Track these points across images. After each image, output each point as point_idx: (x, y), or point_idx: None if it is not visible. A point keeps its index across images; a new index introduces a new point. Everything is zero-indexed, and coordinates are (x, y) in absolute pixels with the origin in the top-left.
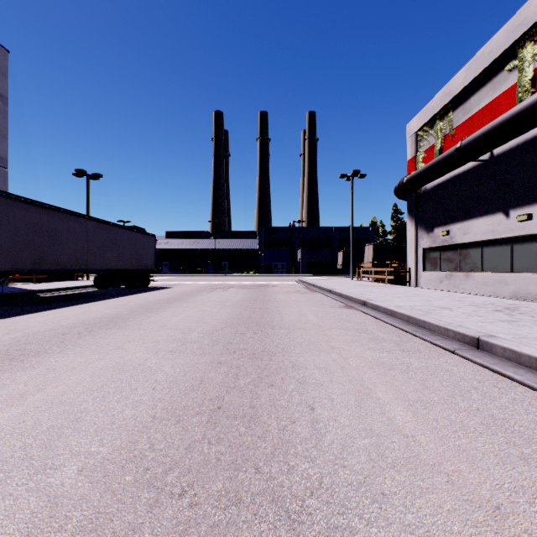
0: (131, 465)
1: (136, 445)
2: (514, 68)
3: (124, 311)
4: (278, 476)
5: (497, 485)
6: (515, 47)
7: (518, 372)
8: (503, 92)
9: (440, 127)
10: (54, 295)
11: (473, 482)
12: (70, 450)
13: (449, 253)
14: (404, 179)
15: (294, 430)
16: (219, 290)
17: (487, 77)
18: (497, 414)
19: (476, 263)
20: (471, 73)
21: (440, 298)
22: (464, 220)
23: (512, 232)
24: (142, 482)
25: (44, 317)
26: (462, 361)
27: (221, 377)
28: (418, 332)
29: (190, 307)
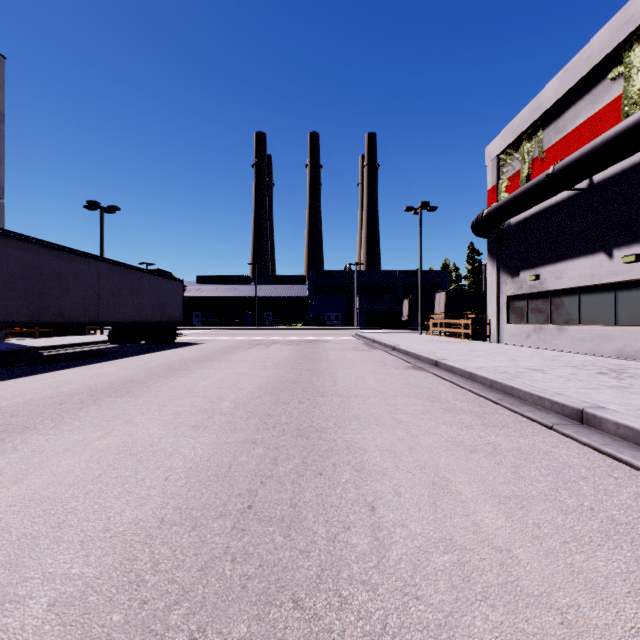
0: (123, 596)
1: (133, 565)
2: (619, 76)
3: (141, 373)
4: (325, 613)
5: (633, 629)
6: (620, 50)
7: (638, 457)
8: (606, 106)
9: (528, 149)
10: (58, 353)
11: (598, 625)
12: (43, 573)
13: (538, 302)
14: (483, 212)
15: (348, 541)
16: (259, 347)
17: (586, 88)
18: (618, 516)
19: (571, 314)
20: (566, 83)
21: (529, 357)
22: (557, 261)
23: (616, 276)
24: (134, 623)
25: (42, 381)
26: (564, 440)
27: (256, 462)
28: (504, 401)
29: (223, 368)
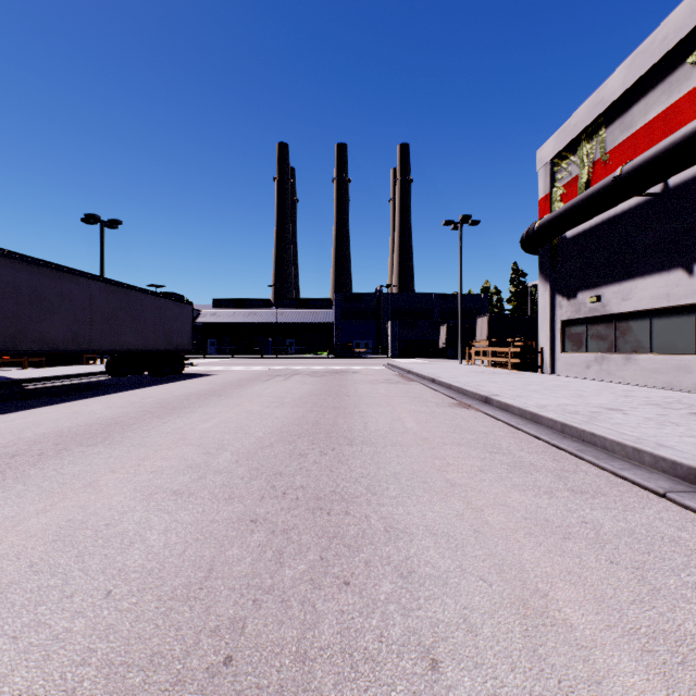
0: None
1: None
2: None
3: (131, 413)
4: None
5: None
6: None
7: None
8: (684, 95)
9: (587, 150)
10: (44, 387)
11: None
12: None
13: (600, 327)
14: (534, 224)
15: None
16: (278, 379)
17: (659, 76)
18: None
19: (641, 342)
20: (635, 71)
21: (596, 392)
22: (623, 280)
23: None
24: None
25: (6, 423)
26: (688, 516)
27: (251, 558)
28: (586, 453)
29: (232, 406)
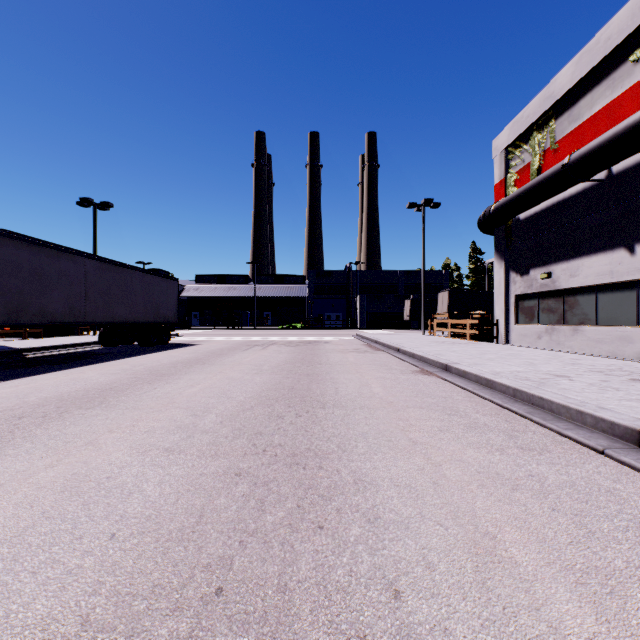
0: None
1: None
2: None
3: (124, 379)
4: None
5: None
6: None
7: None
8: (626, 90)
9: (539, 140)
10: (43, 355)
11: None
12: None
13: (550, 301)
14: (490, 207)
15: None
16: (257, 348)
17: (604, 72)
18: None
19: (587, 314)
20: (582, 68)
21: (546, 360)
22: (571, 258)
23: (638, 273)
24: None
25: (11, 388)
26: (623, 470)
27: (236, 506)
28: (535, 415)
29: (215, 373)
